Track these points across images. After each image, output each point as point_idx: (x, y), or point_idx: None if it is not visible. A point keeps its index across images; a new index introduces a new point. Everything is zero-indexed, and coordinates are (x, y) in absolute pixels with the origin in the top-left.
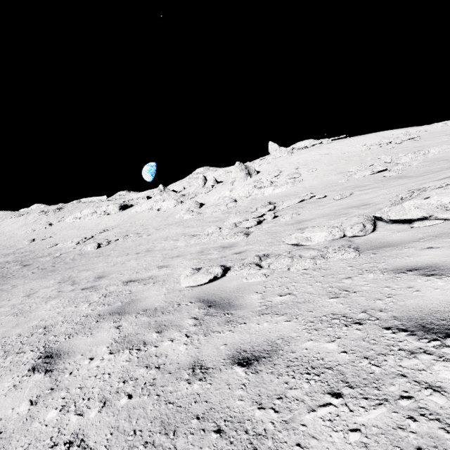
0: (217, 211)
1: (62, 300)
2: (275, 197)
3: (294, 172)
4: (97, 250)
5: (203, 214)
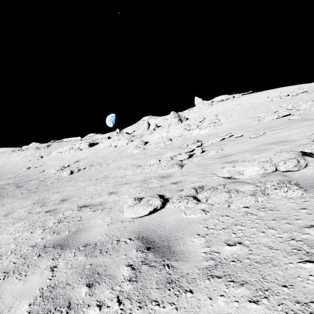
0: (157, 147)
1: (25, 223)
2: (201, 136)
3: (215, 118)
4: (70, 176)
5: (147, 150)
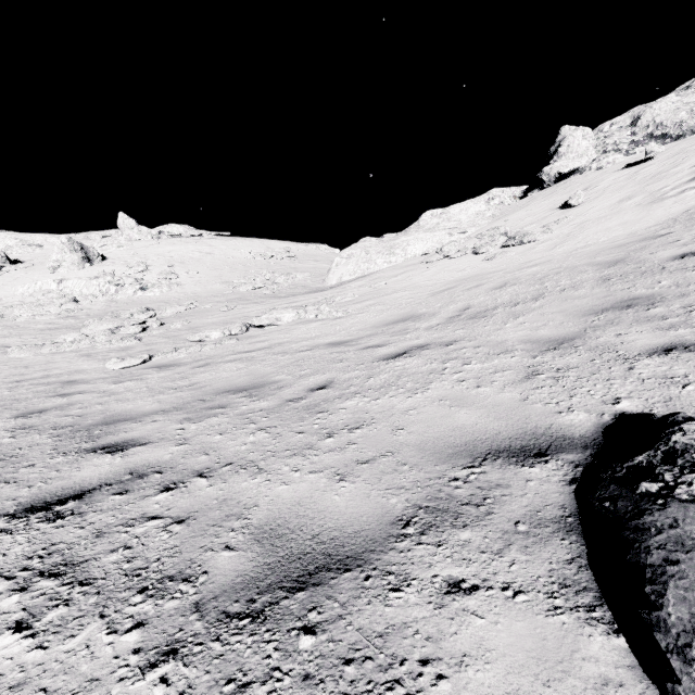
0: (45, 314)
1: None
2: (149, 301)
3: (170, 271)
4: None
5: (10, 318)
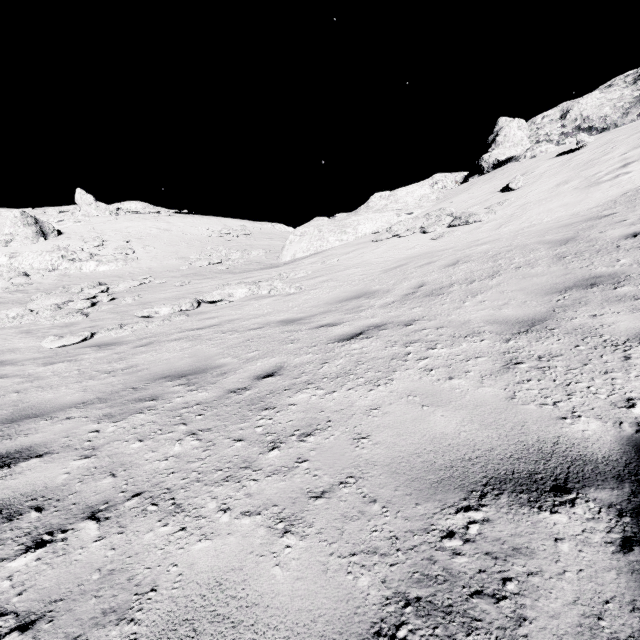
0: None
1: None
2: (103, 276)
3: (126, 246)
4: None
5: None
